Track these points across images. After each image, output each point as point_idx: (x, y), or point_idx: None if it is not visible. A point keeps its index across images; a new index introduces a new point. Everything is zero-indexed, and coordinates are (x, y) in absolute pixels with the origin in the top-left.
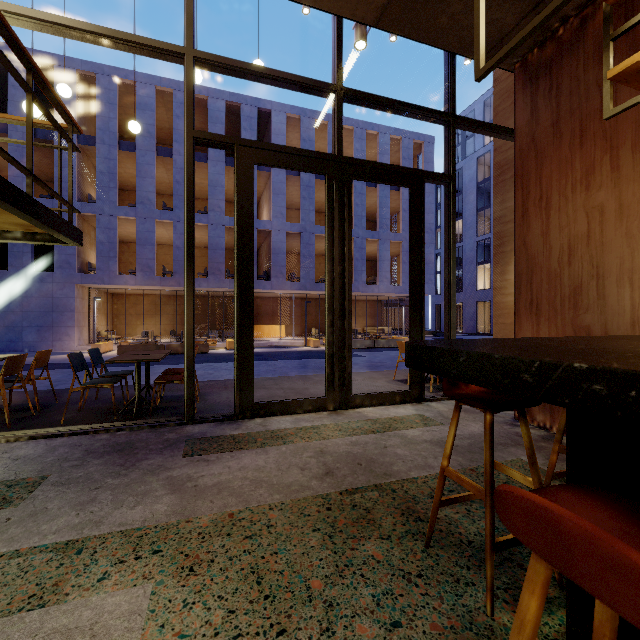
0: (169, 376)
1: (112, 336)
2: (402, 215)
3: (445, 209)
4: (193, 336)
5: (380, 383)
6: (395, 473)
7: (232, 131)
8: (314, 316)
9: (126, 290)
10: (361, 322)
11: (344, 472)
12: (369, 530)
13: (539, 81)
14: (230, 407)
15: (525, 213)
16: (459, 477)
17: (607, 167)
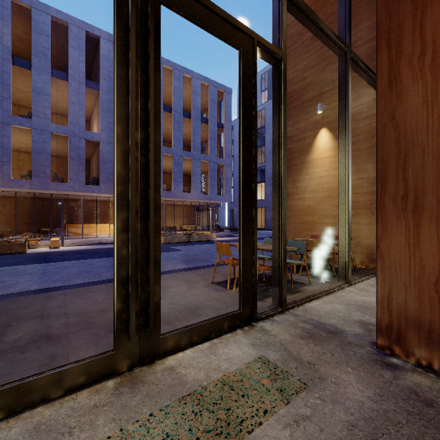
0: None
1: None
2: (209, 142)
3: (274, 92)
4: None
5: (198, 289)
6: None
7: (61, 49)
8: None
9: None
10: (179, 221)
11: None
12: None
13: None
14: None
15: (394, 78)
16: None
17: None
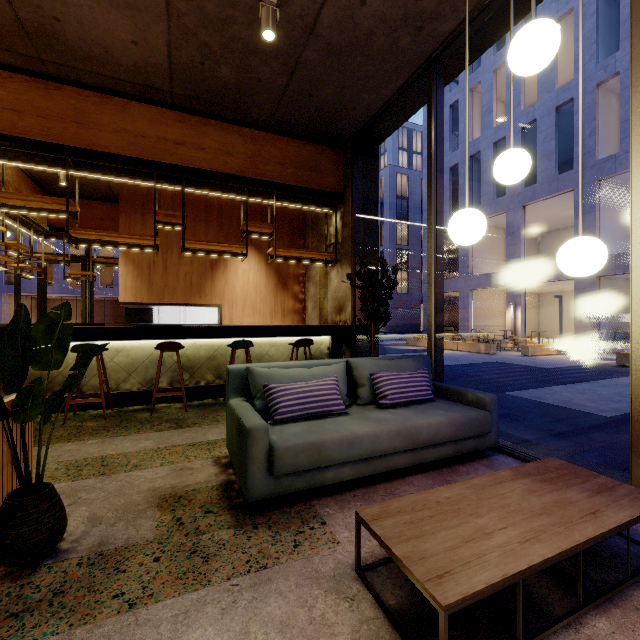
0: None
1: None
2: None
3: None
4: None
5: None
6: None
7: None
8: None
9: (49, 296)
10: None
11: None
12: None
13: None
14: None
15: None
16: None
17: None
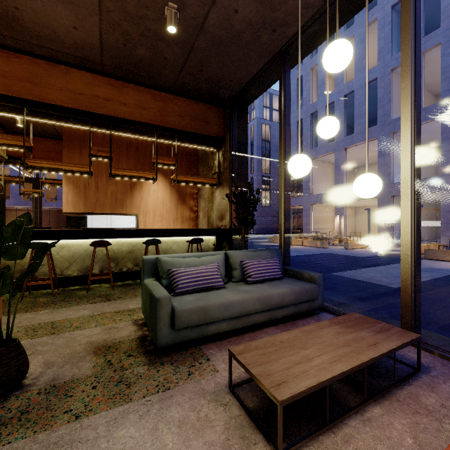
0: None
1: None
2: None
3: None
4: None
5: None
6: None
7: None
8: None
9: (6, 207)
10: None
11: None
12: None
13: None
14: None
15: None
16: None
17: None
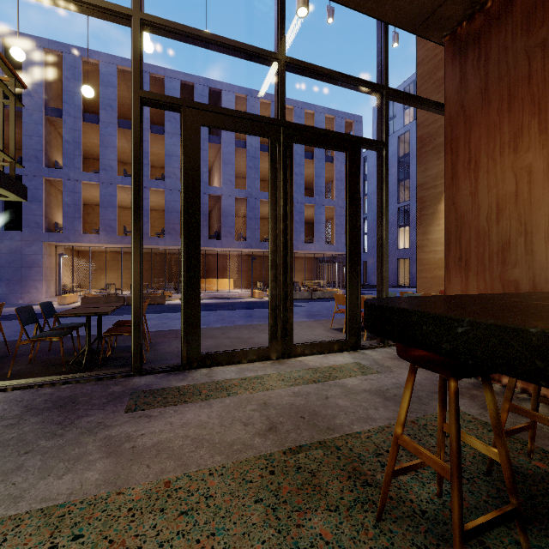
0: (119, 328)
1: (78, 289)
2: (335, 184)
3: (378, 173)
4: (140, 290)
5: (318, 332)
6: (338, 427)
7: None
8: (259, 271)
9: (90, 248)
10: (300, 276)
11: (287, 427)
12: (315, 499)
13: (468, 52)
14: (178, 357)
15: (454, 175)
16: (417, 449)
17: (535, 130)
